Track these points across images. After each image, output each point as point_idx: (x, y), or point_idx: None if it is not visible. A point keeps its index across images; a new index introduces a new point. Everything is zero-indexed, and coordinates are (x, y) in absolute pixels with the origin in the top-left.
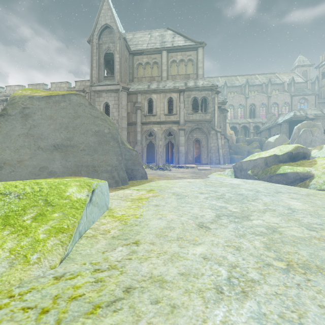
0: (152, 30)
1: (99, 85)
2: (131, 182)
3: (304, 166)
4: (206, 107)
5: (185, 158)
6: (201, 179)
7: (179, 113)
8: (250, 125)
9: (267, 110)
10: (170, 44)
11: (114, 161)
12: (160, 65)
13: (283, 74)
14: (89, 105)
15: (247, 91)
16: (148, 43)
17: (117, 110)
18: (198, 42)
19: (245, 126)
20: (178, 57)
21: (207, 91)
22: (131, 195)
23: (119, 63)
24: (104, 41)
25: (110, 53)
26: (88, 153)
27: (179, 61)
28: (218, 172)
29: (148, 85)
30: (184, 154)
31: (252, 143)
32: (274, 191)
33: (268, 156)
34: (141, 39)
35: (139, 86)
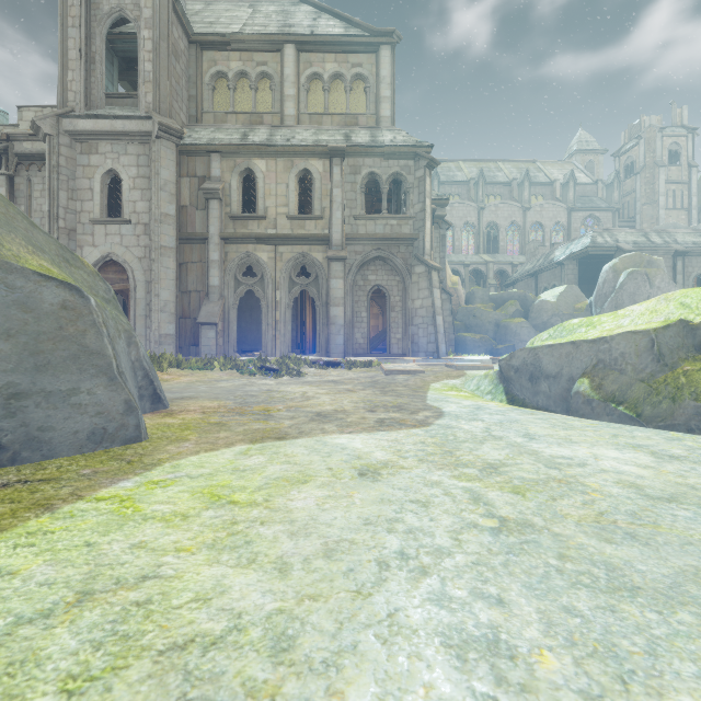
0: None
1: (86, 115)
2: None
3: None
4: (401, 209)
5: (345, 339)
6: (419, 431)
7: (328, 215)
8: (488, 268)
9: (523, 238)
10: (307, 31)
11: None
12: (277, 84)
13: (550, 164)
14: None
15: (481, 193)
16: (246, 25)
17: (145, 197)
18: (381, 32)
19: (478, 271)
20: (327, 65)
21: (404, 160)
22: None
23: (152, 56)
24: None
25: (132, 33)
26: None
27: (329, 78)
28: (446, 381)
29: (243, 132)
30: (342, 327)
31: (505, 304)
32: None
33: (663, 327)
34: (227, 13)
35: (216, 134)
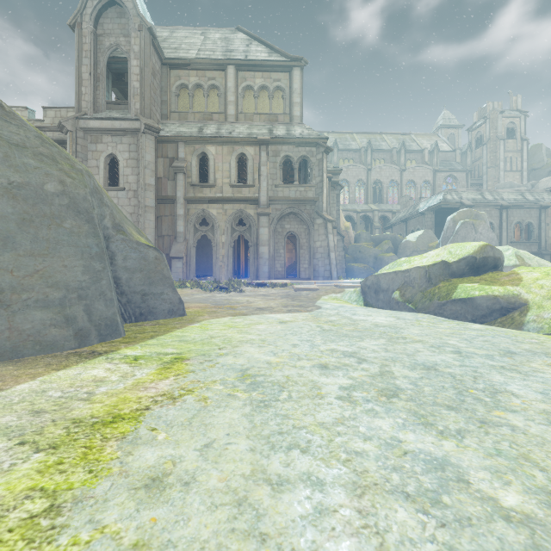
0: (208, 28)
1: (95, 118)
2: (138, 327)
3: (503, 283)
4: (307, 178)
5: (269, 268)
6: (306, 313)
7: (258, 184)
8: (374, 214)
9: (400, 192)
10: (243, 55)
11: (75, 274)
12: (222, 93)
13: (421, 136)
14: None
15: (369, 158)
16: (200, 50)
17: (134, 172)
18: (294, 58)
19: (367, 216)
20: (257, 80)
21: (309, 147)
22: (93, 392)
23: (139, 78)
24: (108, 31)
25: (122, 57)
26: None
27: (258, 89)
28: (332, 294)
29: (199, 127)
30: (267, 260)
31: (381, 243)
32: (493, 348)
33: (432, 264)
34: (186, 40)
35: (181, 128)
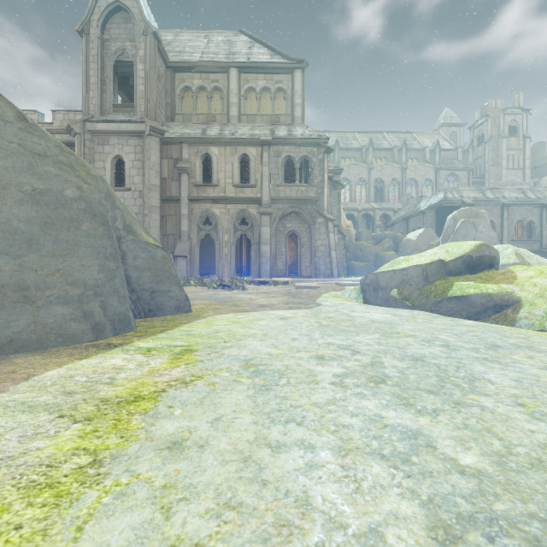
0: (211, 31)
1: (102, 121)
2: (148, 322)
3: (498, 281)
4: (309, 177)
5: (271, 266)
6: (306, 310)
7: (260, 184)
8: (375, 212)
9: (401, 190)
10: (245, 58)
11: (92, 273)
12: (225, 95)
13: (423, 135)
14: (16, 121)
15: (370, 157)
16: (203, 53)
17: (140, 173)
18: (295, 60)
19: (368, 215)
20: (259, 82)
21: (310, 147)
22: (114, 378)
23: (145, 81)
24: (115, 36)
25: (128, 61)
26: (3, 249)
27: (260, 90)
28: (332, 292)
29: (203, 128)
30: (269, 258)
31: (382, 242)
32: (480, 342)
33: (429, 263)
34: (190, 44)
35: (185, 130)
